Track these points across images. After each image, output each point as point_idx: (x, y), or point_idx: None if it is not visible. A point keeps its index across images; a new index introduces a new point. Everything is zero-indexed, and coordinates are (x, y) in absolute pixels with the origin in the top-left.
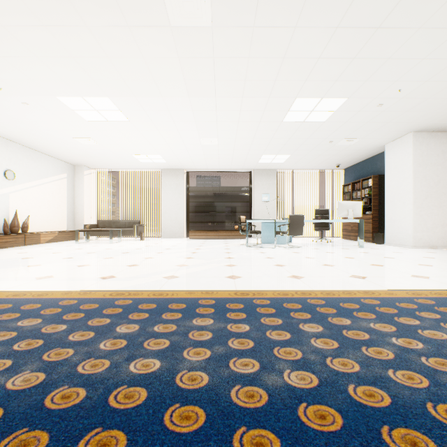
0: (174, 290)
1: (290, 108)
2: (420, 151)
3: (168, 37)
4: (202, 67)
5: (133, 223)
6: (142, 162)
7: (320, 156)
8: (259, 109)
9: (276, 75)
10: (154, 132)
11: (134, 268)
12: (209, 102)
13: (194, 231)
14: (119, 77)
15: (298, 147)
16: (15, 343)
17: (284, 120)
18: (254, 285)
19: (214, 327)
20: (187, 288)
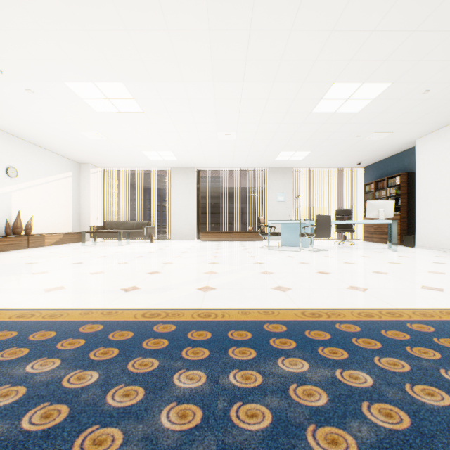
0: (222, 309)
1: (323, 96)
2: None
3: (201, 2)
4: (234, 43)
5: (141, 224)
6: (151, 159)
7: (342, 152)
8: (289, 97)
9: (318, 53)
10: (169, 125)
11: (157, 276)
12: (235, 88)
13: (206, 233)
14: (137, 56)
15: (321, 143)
16: (24, 414)
17: (314, 110)
18: (316, 300)
19: (318, 378)
20: (235, 304)
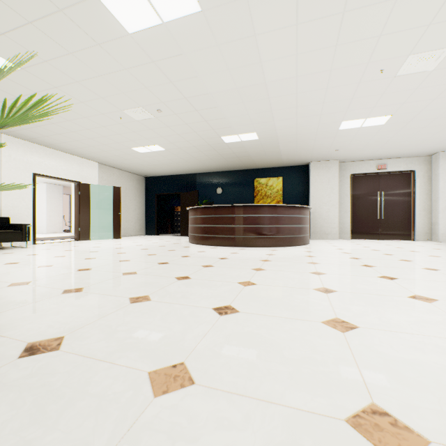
0: None
1: None
2: (50, 192)
3: None
4: None
5: None
6: None
7: None
8: None
9: None
10: None
11: None
12: None
13: None
14: None
15: None
16: None
17: None
18: None
19: None
20: None
